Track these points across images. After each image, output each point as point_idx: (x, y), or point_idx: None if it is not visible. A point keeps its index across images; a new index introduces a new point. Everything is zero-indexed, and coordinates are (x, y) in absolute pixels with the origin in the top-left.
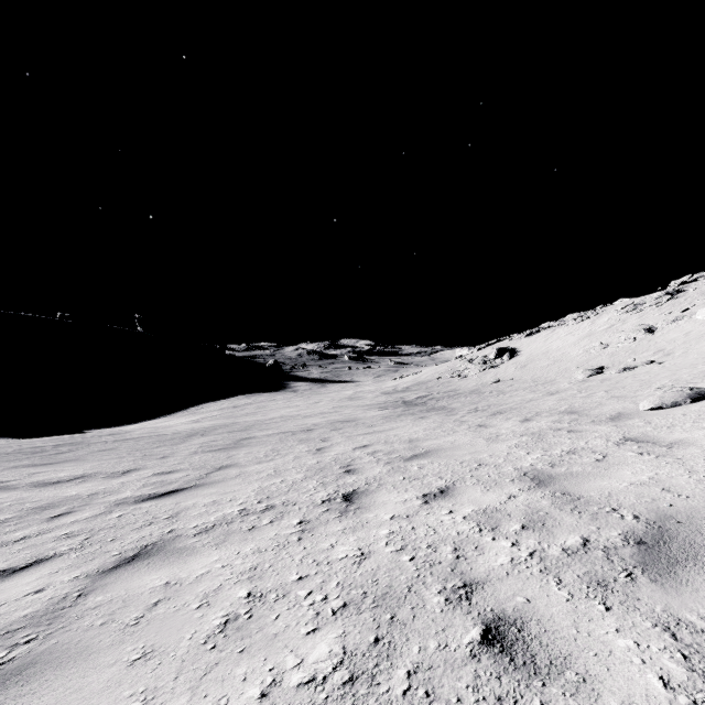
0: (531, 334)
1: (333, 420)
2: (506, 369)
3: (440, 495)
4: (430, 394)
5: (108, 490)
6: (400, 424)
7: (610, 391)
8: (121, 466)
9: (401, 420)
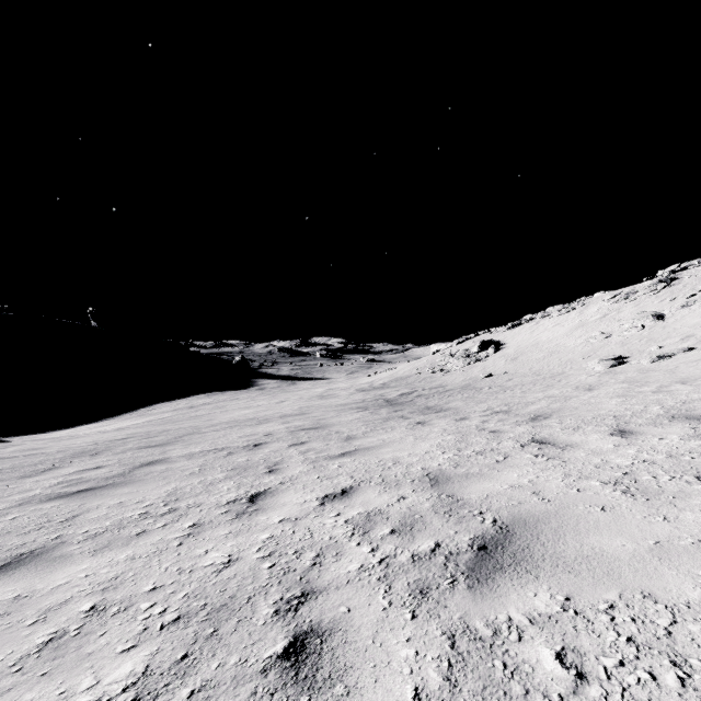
0: (513, 327)
1: (295, 426)
2: (494, 362)
3: None
4: (414, 391)
5: None
6: (393, 435)
7: (692, 383)
8: None
9: (392, 427)
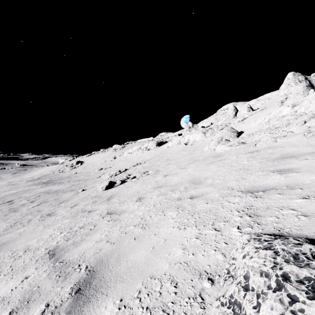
0: (89, 155)
1: (21, 190)
2: (79, 169)
3: (66, 189)
4: (52, 179)
5: None
6: (49, 187)
7: (97, 175)
8: None
9: (48, 186)
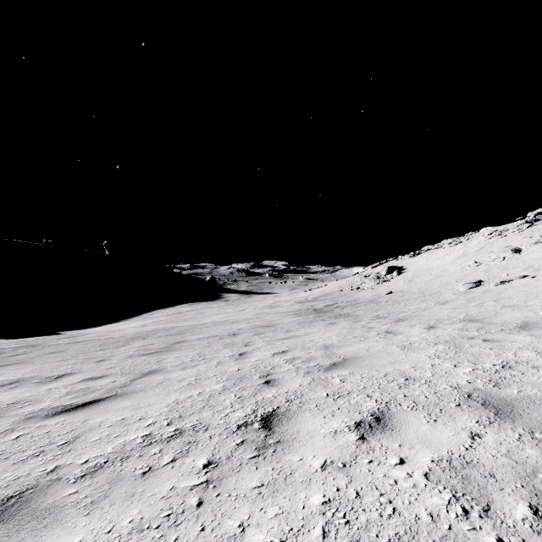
0: (414, 255)
1: (255, 325)
2: (396, 283)
3: (376, 425)
4: (335, 303)
5: (31, 399)
6: (313, 330)
7: (499, 301)
8: (59, 370)
9: (314, 325)
